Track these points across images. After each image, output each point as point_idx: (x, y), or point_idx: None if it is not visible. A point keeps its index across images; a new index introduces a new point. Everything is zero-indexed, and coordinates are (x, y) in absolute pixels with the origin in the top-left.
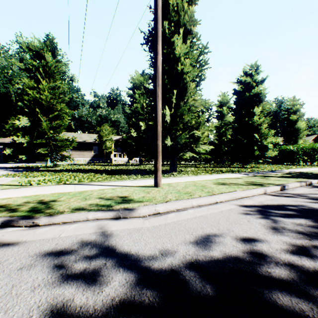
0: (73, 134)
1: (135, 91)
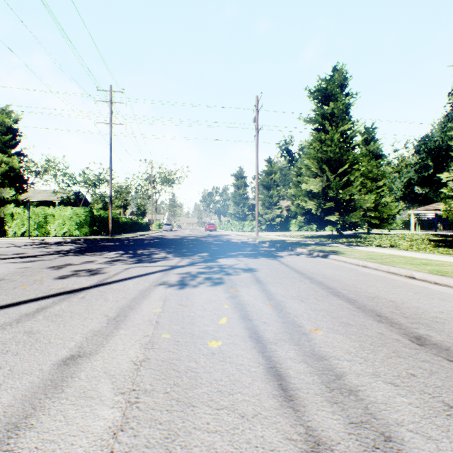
0: None
1: None
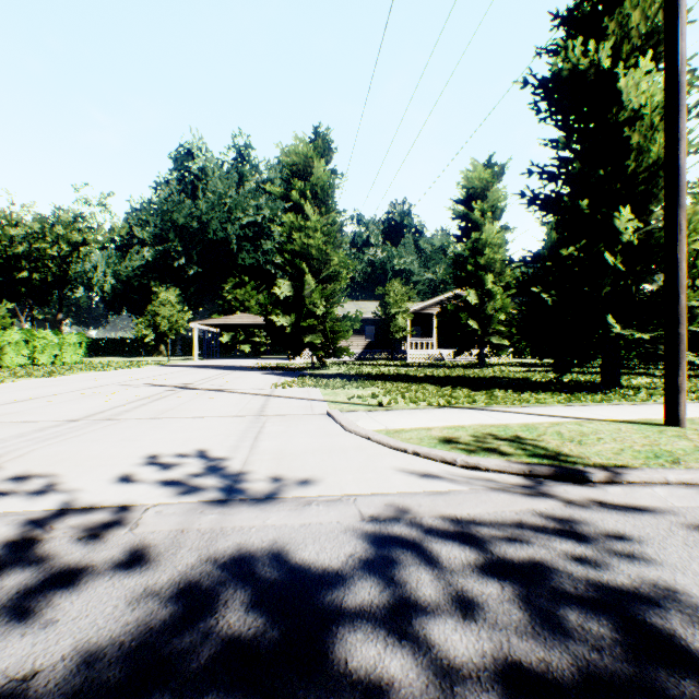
0: None
1: (469, 205)
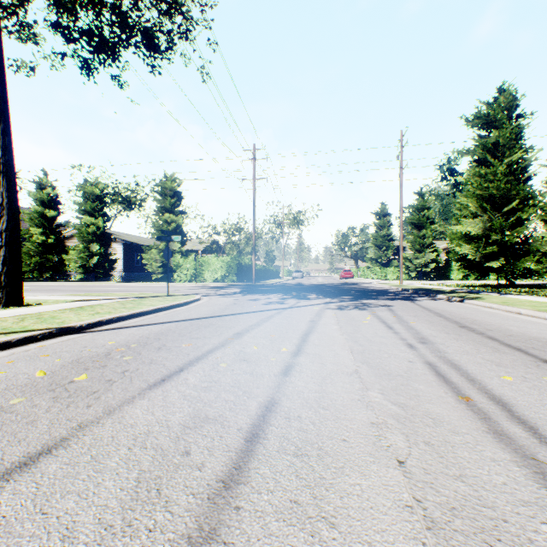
0: None
1: None
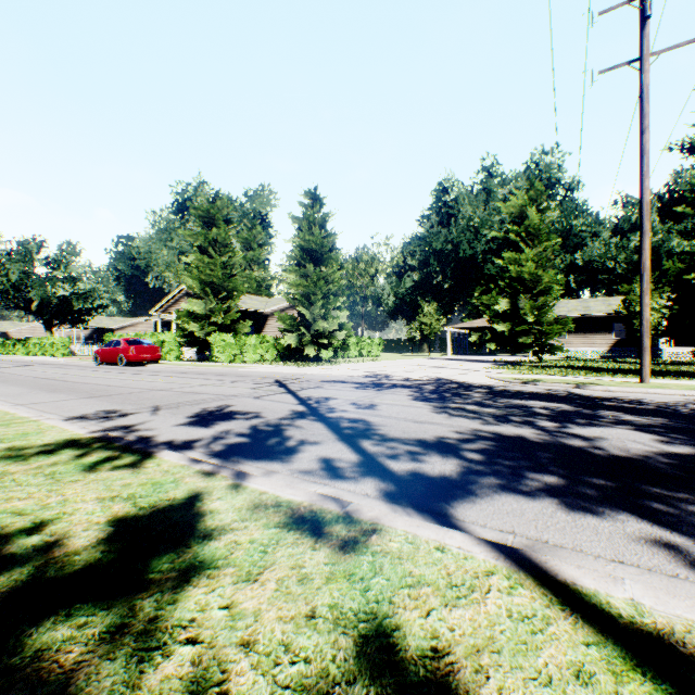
0: (571, 302)
1: None
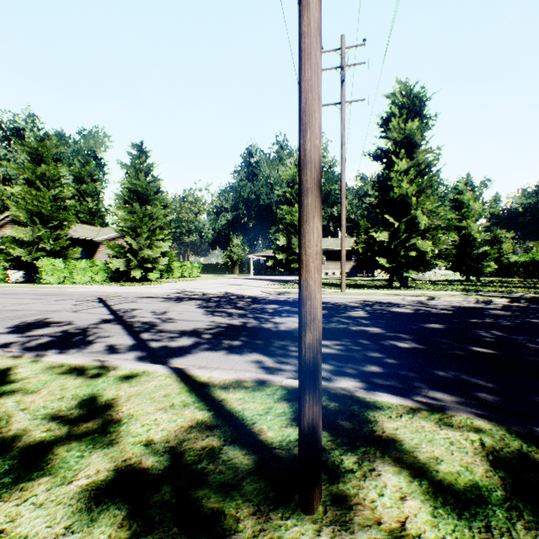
0: (329, 240)
1: None
